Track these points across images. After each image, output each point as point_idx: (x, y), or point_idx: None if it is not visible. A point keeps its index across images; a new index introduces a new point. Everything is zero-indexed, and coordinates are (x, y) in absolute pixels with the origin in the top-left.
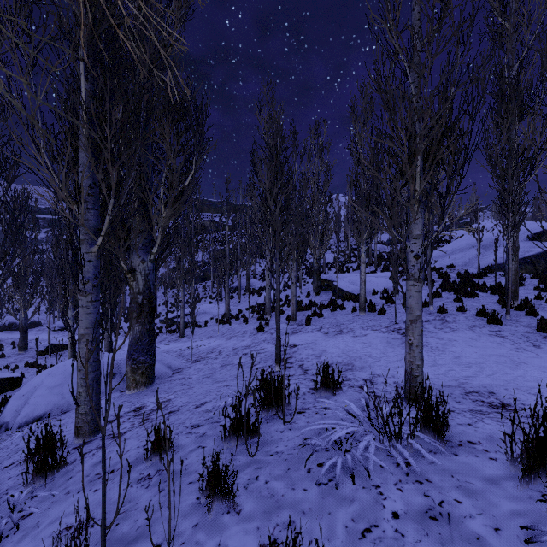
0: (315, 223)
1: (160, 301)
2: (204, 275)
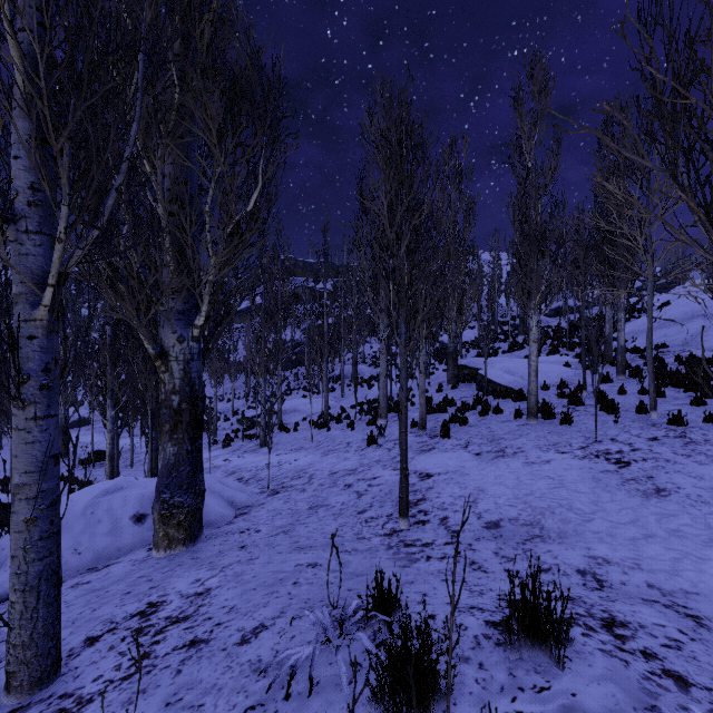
0: (451, 285)
1: (240, 393)
2: (297, 359)
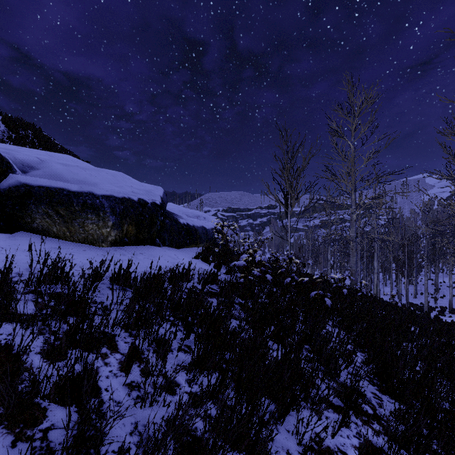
0: None
1: None
2: None
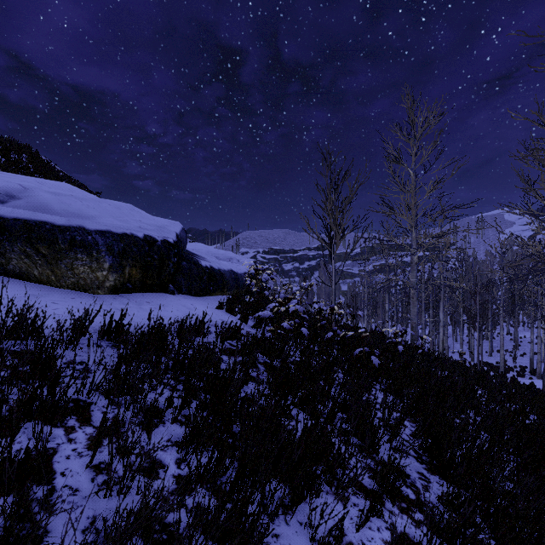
0: None
1: None
2: None
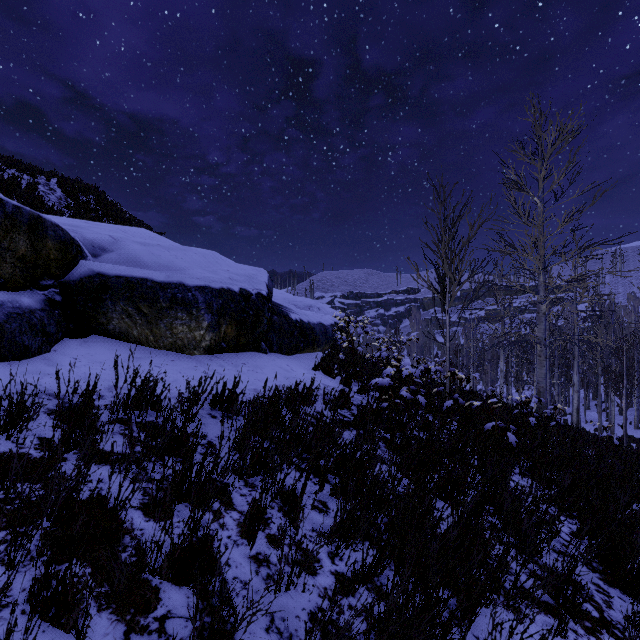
0: None
1: None
2: None
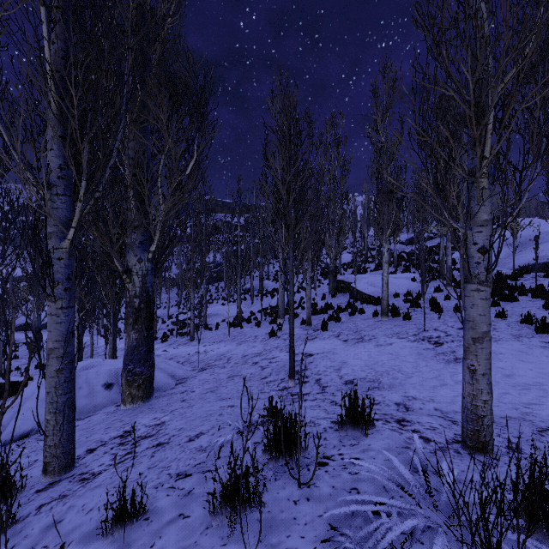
0: (331, 221)
1: (173, 302)
2: (217, 276)
